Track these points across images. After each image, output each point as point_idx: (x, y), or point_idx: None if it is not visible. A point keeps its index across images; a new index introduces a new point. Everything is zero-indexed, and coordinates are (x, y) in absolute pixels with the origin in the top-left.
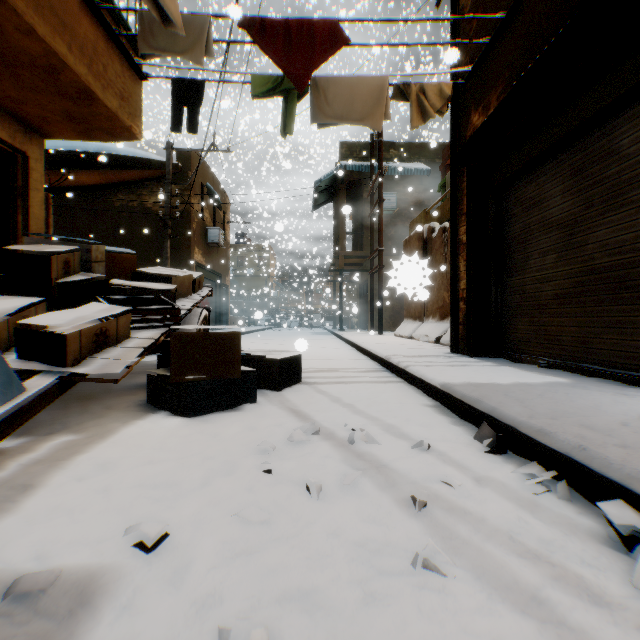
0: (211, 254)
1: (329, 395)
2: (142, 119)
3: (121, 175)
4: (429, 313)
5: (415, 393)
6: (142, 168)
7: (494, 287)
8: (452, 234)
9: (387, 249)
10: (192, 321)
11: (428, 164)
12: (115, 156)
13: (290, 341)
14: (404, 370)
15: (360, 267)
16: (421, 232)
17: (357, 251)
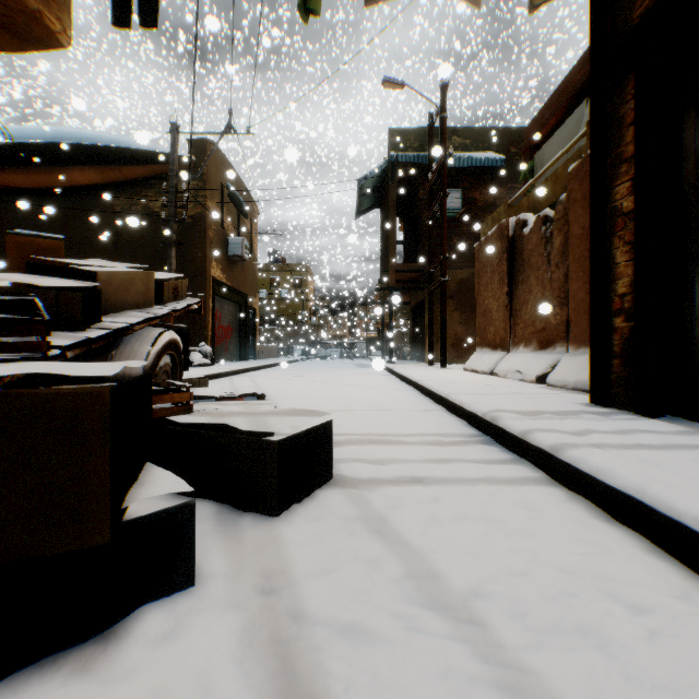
0: (234, 270)
1: (399, 544)
2: (70, 12)
3: (122, 172)
4: (518, 340)
5: (620, 536)
6: (147, 164)
7: (698, 287)
8: (593, 203)
9: (449, 261)
10: (138, 351)
11: (501, 154)
12: (115, 149)
13: (327, 377)
14: (547, 453)
15: (414, 285)
16: (505, 228)
17: (411, 264)
